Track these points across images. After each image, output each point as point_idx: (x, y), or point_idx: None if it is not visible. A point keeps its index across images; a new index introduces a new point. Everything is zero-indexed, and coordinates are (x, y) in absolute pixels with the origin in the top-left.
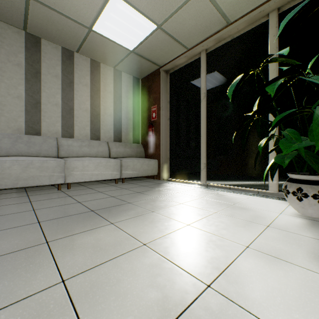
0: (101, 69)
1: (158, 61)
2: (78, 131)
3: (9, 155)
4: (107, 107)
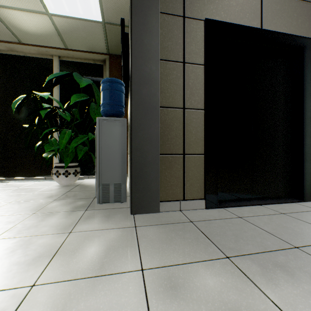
0: None
1: None
2: None
3: None
4: None
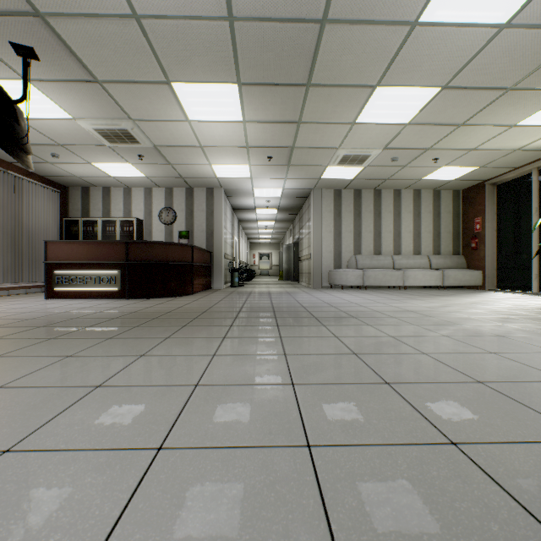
0: (422, 195)
1: (481, 178)
2: (403, 249)
3: (369, 268)
4: (426, 225)
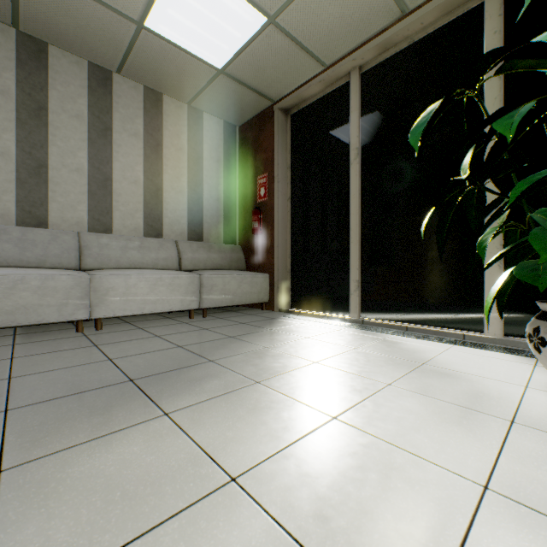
0: (165, 106)
1: (270, 91)
2: (119, 221)
3: None
4: (176, 176)
